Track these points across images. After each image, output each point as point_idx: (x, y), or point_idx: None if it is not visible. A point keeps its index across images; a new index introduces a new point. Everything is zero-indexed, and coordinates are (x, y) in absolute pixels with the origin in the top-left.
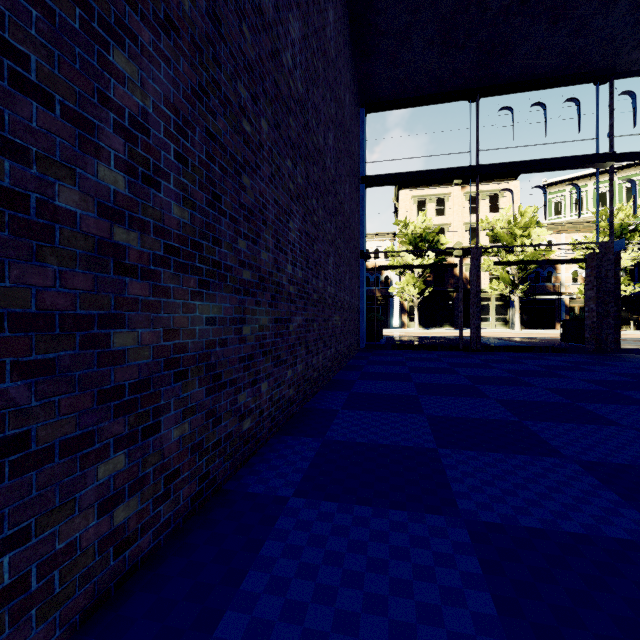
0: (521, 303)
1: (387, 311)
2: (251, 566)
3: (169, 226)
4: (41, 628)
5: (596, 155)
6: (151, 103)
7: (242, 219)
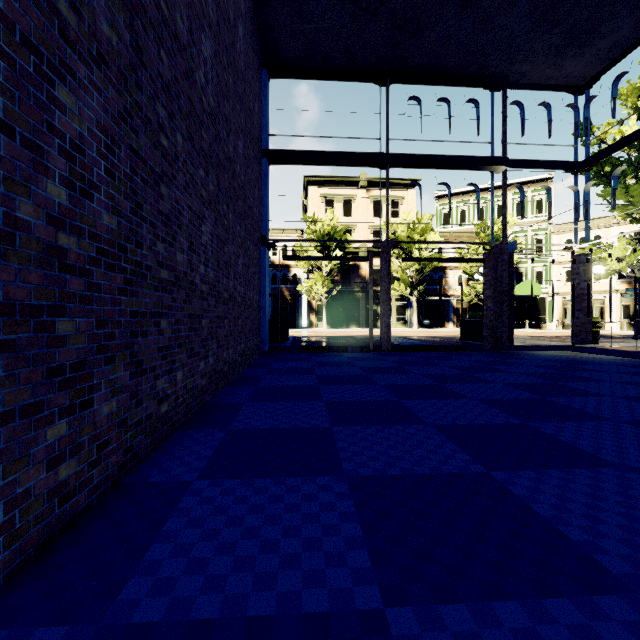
0: (418, 304)
1: (295, 310)
2: None
3: None
4: None
5: (493, 158)
6: None
7: None
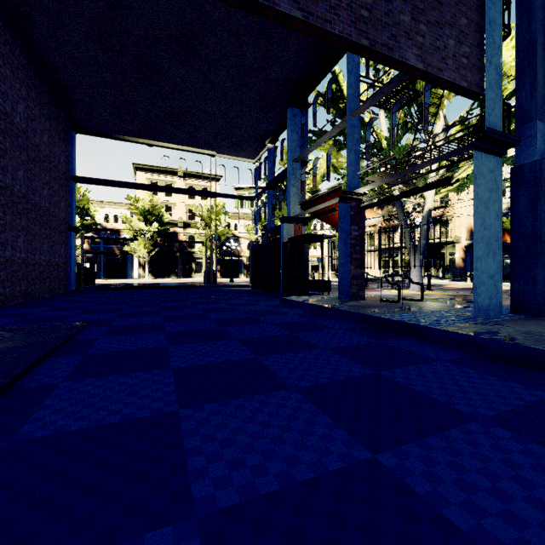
0: (220, 261)
1: (125, 265)
2: None
3: None
4: None
5: (208, 192)
6: None
7: None
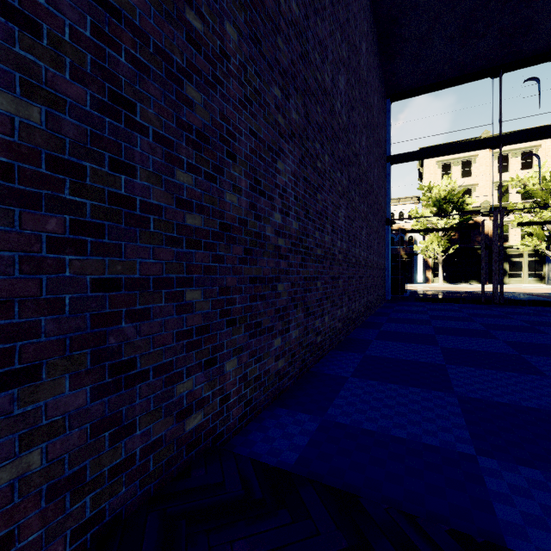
0: None
1: (411, 268)
2: (336, 397)
3: (292, 233)
4: (263, 396)
5: None
6: (287, 177)
7: (317, 219)
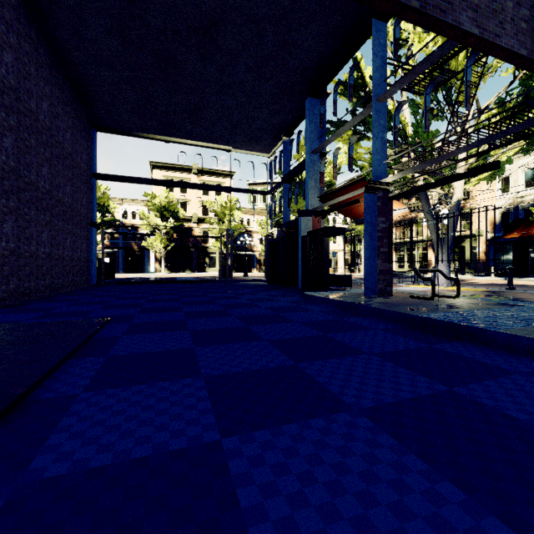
0: (233, 256)
1: (143, 260)
2: None
3: None
4: None
5: (224, 187)
6: None
7: None
